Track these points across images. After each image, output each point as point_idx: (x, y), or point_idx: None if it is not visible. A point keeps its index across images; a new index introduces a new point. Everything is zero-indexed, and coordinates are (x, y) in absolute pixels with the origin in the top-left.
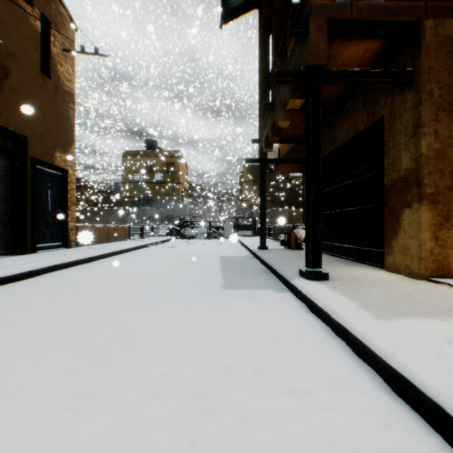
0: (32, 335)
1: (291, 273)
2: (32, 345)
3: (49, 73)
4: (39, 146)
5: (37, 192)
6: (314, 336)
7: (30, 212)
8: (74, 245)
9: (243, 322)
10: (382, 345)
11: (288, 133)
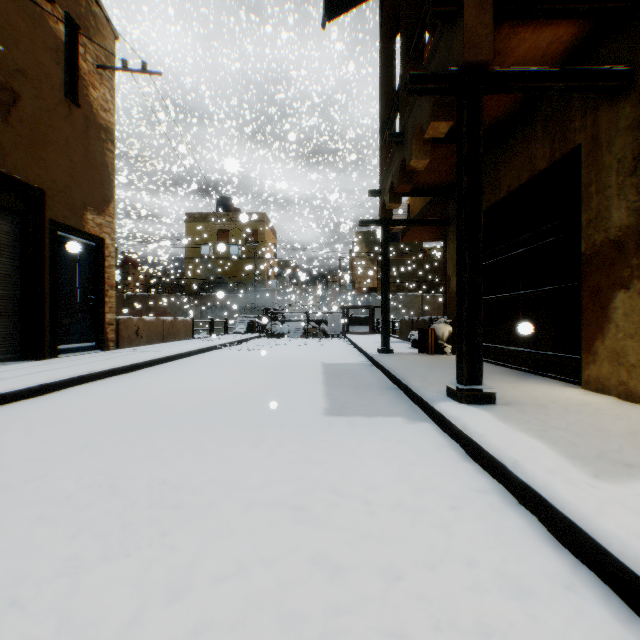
0: (19, 492)
1: (433, 392)
2: (13, 513)
3: (77, 100)
4: (62, 203)
5: (60, 270)
6: (482, 505)
7: (48, 299)
8: (113, 346)
9: (359, 475)
10: (621, 536)
11: (424, 180)
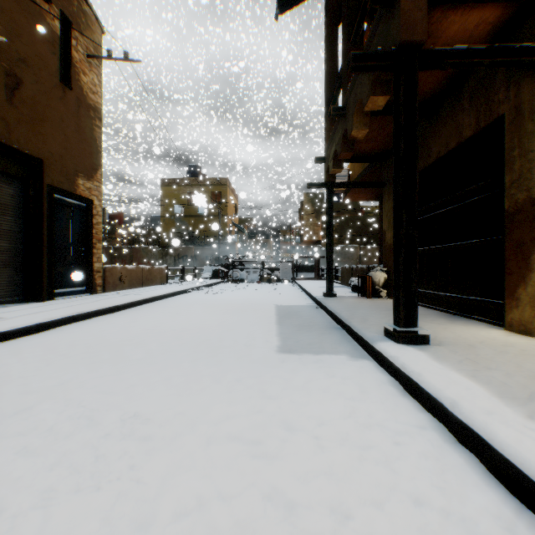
0: (9, 423)
1: (373, 332)
2: (1, 443)
3: (70, 84)
4: (57, 171)
5: (56, 226)
6: (423, 442)
7: (46, 251)
8: (100, 290)
9: (308, 410)
10: None
11: (362, 148)
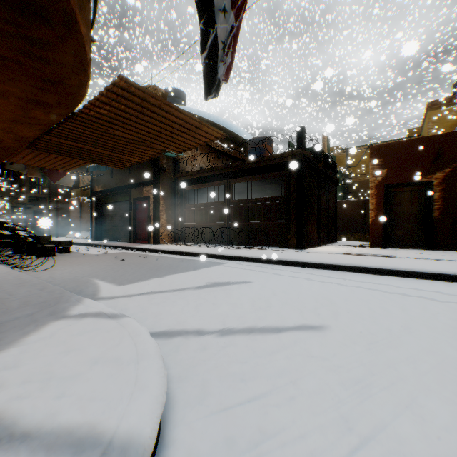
0: None
1: None
2: None
3: None
4: None
5: None
6: None
7: None
8: None
9: None
10: None
11: None
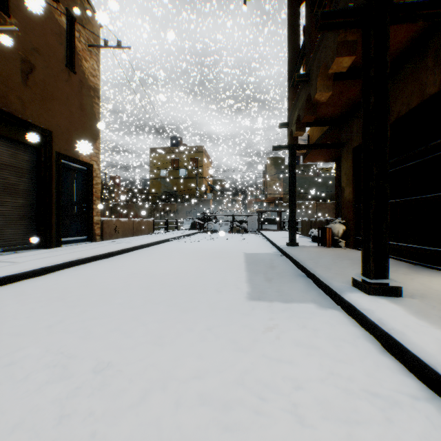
0: None
1: (340, 282)
2: None
3: (74, 69)
4: (63, 140)
5: (62, 186)
6: (420, 419)
7: (54, 206)
8: (99, 239)
9: (282, 368)
10: None
11: (323, 113)
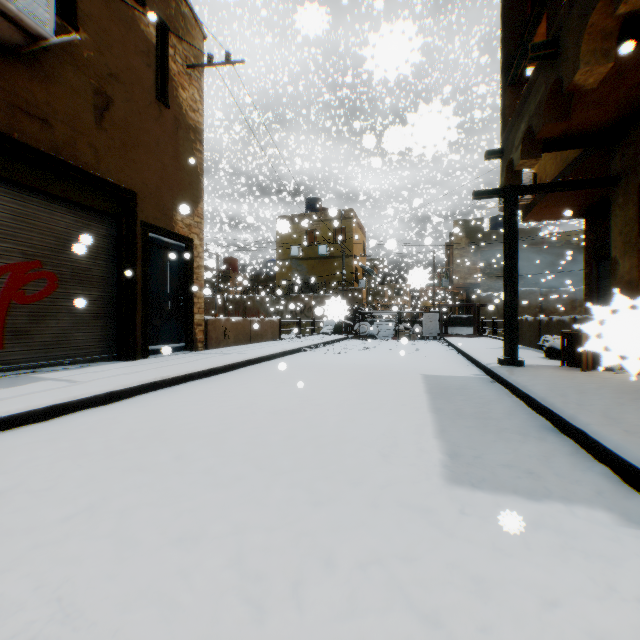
0: None
1: None
2: None
3: (166, 101)
4: (152, 205)
5: (151, 271)
6: None
7: (139, 300)
8: (201, 347)
9: None
10: None
11: (573, 123)
